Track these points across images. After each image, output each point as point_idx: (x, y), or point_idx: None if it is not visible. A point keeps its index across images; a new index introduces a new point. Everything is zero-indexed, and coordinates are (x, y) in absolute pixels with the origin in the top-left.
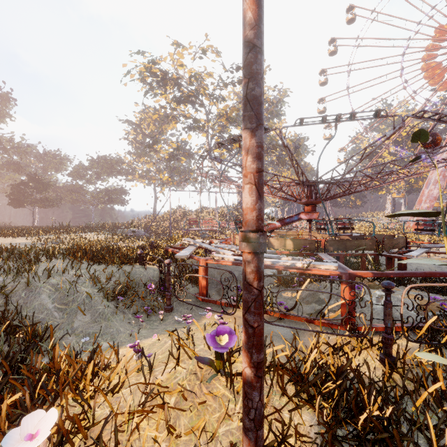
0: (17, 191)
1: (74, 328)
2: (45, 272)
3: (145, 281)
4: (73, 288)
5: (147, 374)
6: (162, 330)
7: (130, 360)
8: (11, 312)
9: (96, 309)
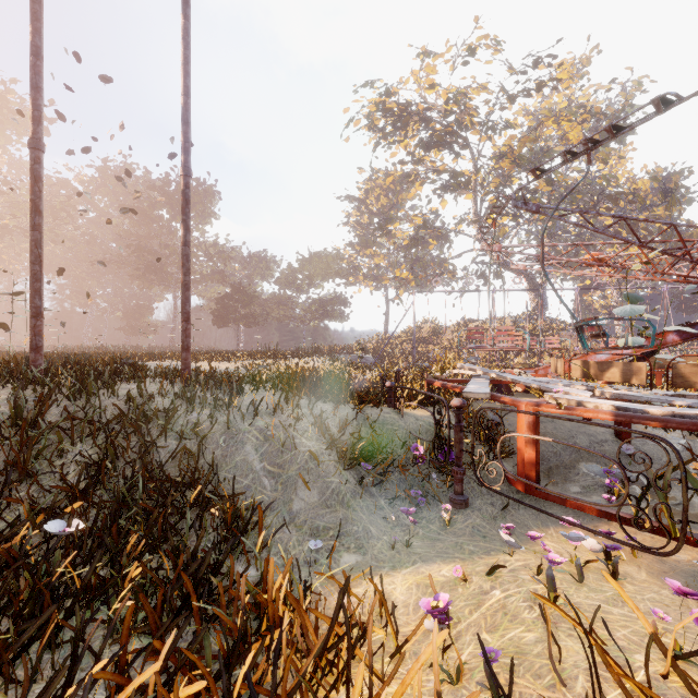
0: (221, 306)
1: (293, 512)
2: (250, 407)
3: (403, 437)
4: (290, 438)
5: None
6: (453, 548)
7: (417, 629)
8: (204, 470)
9: (327, 482)
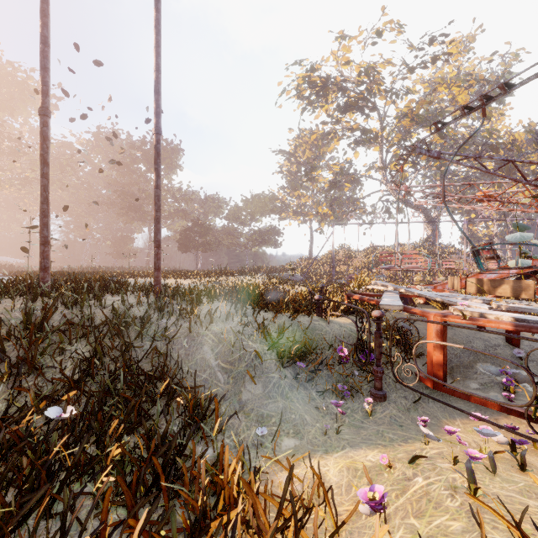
0: (184, 236)
1: (242, 402)
2: (207, 315)
3: (329, 340)
4: (239, 341)
5: None
6: (376, 435)
7: (352, 512)
8: (171, 367)
9: (269, 377)
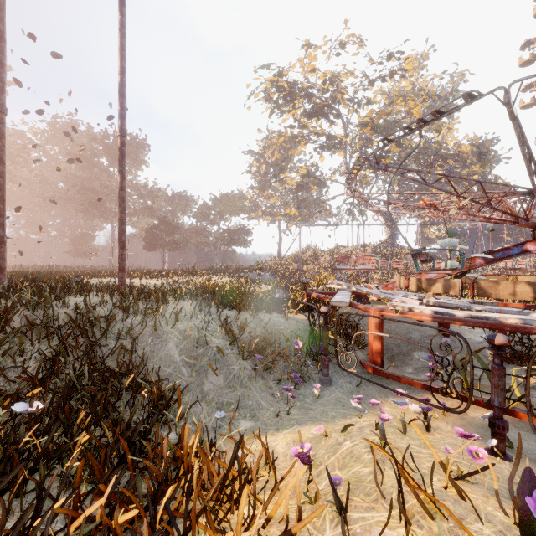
0: (150, 234)
1: (204, 392)
2: (173, 314)
3: (287, 335)
4: (202, 337)
5: (334, 519)
6: (321, 414)
7: (290, 469)
8: (136, 362)
9: (230, 369)
